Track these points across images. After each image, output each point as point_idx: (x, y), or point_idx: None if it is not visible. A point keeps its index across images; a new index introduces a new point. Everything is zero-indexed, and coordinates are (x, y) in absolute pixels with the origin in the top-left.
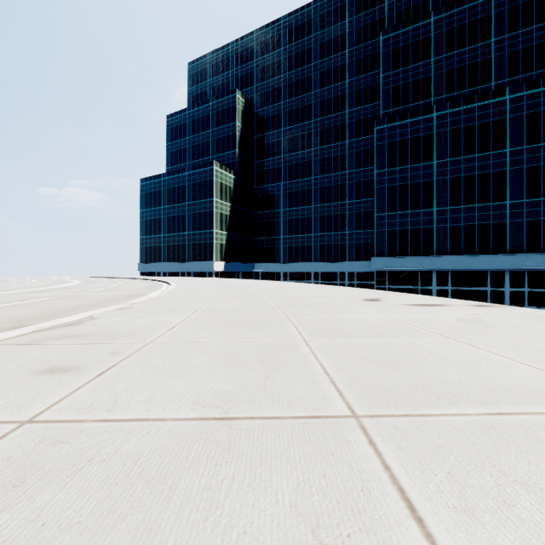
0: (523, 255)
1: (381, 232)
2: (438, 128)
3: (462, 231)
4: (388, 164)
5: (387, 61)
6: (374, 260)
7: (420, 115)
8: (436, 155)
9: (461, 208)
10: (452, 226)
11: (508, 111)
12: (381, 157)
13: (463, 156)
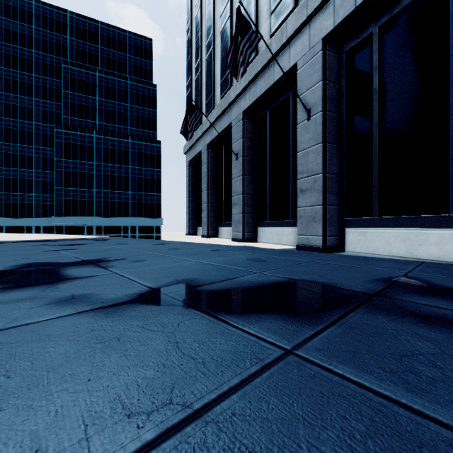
0: (136, 218)
1: (60, 200)
2: (97, 144)
3: (110, 204)
4: (65, 156)
5: (67, 83)
6: (54, 218)
7: (86, 132)
8: (96, 159)
9: (109, 191)
10: (104, 201)
11: (130, 148)
12: (60, 150)
13: (110, 164)
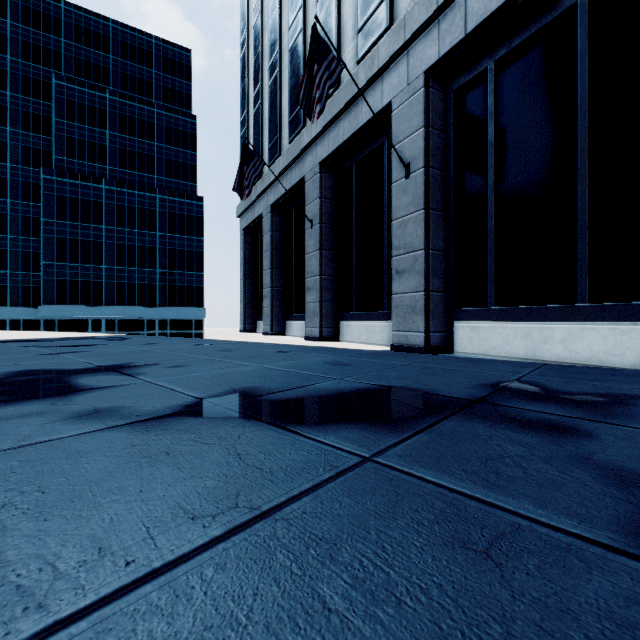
0: (166, 308)
1: (50, 281)
2: (107, 199)
3: (127, 287)
4: (58, 216)
5: (62, 108)
6: (41, 307)
7: (91, 182)
8: (105, 221)
9: (126, 269)
10: (119, 283)
11: (158, 206)
12: (50, 206)
13: (127, 228)
